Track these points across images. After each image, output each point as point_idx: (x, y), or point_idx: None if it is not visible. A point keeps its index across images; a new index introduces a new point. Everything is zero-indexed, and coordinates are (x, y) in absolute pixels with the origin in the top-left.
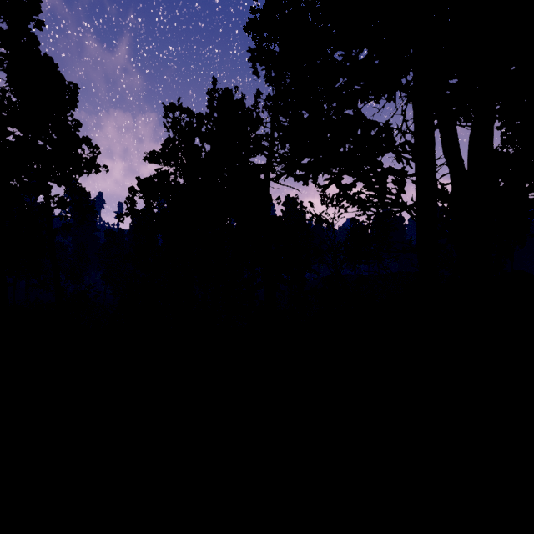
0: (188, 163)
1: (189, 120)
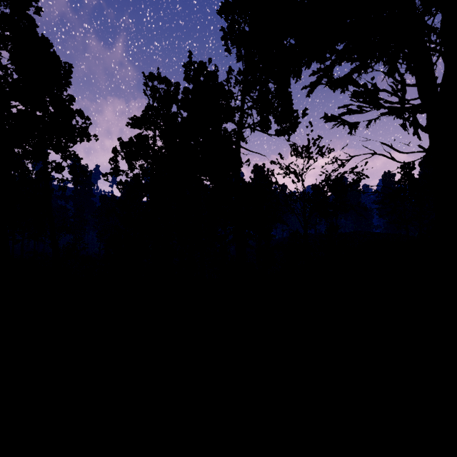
0: (166, 128)
1: (167, 88)
